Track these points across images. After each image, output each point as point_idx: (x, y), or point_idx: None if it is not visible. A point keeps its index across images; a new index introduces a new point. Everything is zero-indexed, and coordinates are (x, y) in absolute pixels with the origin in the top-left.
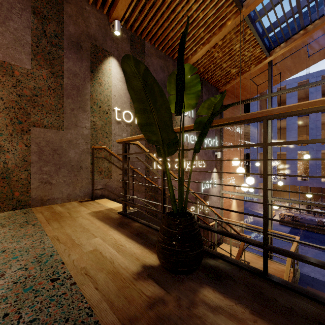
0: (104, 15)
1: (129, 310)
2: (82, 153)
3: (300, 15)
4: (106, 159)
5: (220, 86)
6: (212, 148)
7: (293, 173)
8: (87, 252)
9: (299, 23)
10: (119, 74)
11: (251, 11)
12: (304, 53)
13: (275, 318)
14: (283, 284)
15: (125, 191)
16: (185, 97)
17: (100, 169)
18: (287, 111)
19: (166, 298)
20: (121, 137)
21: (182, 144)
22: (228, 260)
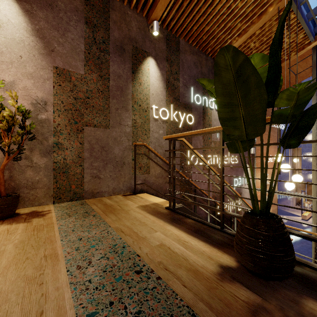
0: (143, 17)
1: (232, 315)
2: (124, 150)
3: None
4: (146, 155)
5: None
6: None
7: None
8: (155, 246)
9: None
10: (156, 73)
11: None
12: None
13: None
14: None
15: (173, 187)
16: None
17: (140, 165)
18: None
19: (266, 306)
20: (158, 134)
21: (261, 139)
22: None
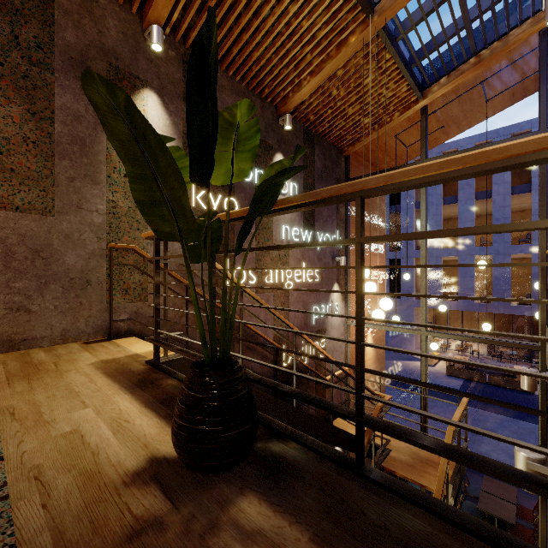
0: (133, 15)
1: (89, 546)
2: (90, 257)
3: (468, 32)
4: (136, 268)
5: (344, 145)
6: (281, 247)
7: (468, 292)
8: (57, 435)
9: (469, 46)
10: (162, 119)
11: (387, 21)
12: (479, 95)
13: (350, 547)
14: (383, 484)
15: (157, 324)
16: (235, 158)
17: (126, 285)
18: (389, 183)
19: (167, 519)
20: None
21: (225, 241)
22: (306, 442)
